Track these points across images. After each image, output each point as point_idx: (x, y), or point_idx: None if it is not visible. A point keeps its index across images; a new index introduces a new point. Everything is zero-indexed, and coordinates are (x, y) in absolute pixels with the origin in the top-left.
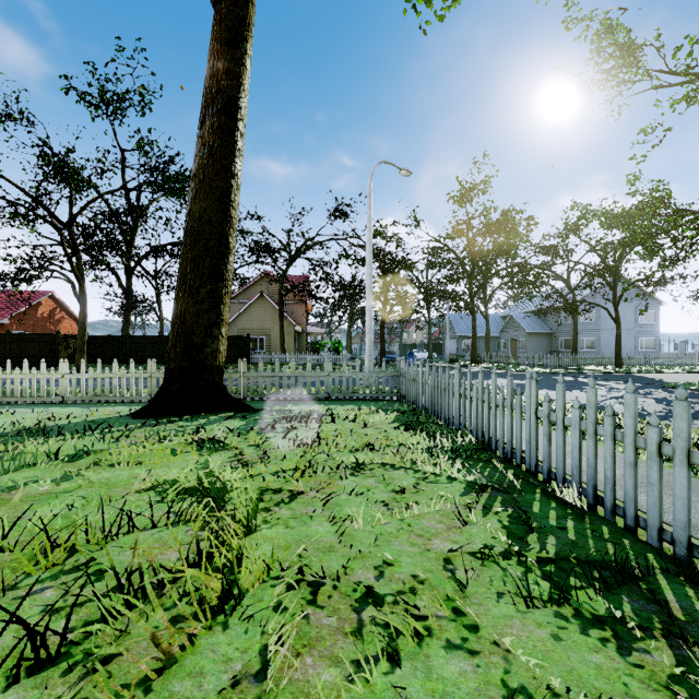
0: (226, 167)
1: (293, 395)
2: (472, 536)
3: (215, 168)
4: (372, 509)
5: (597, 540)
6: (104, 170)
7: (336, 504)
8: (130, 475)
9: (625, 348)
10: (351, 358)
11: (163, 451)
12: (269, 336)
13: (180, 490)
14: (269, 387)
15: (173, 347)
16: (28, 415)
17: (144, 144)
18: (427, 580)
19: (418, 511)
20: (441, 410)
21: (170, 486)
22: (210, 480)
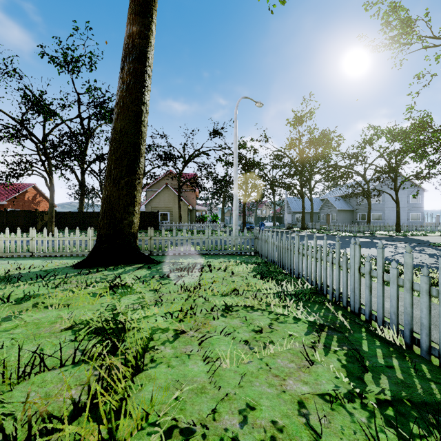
0: (138, 98)
1: (184, 252)
2: (319, 376)
3: (131, 98)
4: (237, 348)
5: (421, 379)
6: (64, 105)
7: (209, 343)
8: (57, 316)
9: (401, 220)
10: (224, 226)
11: (85, 296)
12: (171, 212)
13: (85, 334)
14: (168, 246)
15: (102, 220)
16: (4, 266)
17: (92, 89)
18: (285, 427)
19: (273, 350)
20: (285, 263)
21: (85, 326)
22: (114, 321)
